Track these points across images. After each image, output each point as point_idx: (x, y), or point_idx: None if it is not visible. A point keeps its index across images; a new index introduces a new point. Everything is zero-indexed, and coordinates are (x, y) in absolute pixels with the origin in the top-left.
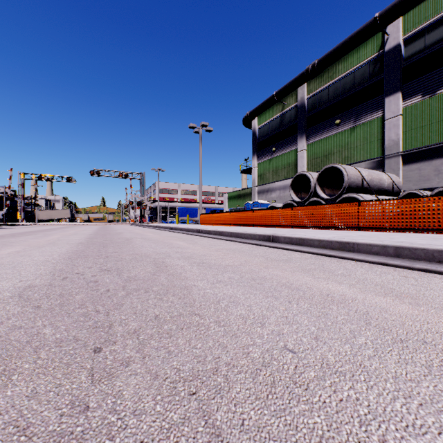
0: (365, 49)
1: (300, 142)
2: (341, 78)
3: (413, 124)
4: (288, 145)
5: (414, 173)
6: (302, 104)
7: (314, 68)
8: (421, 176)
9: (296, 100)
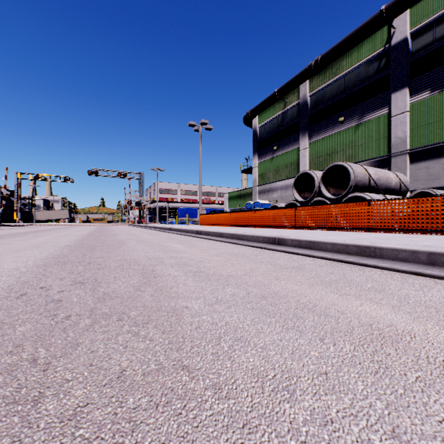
0: (370, 44)
1: (302, 141)
2: (345, 74)
3: (421, 121)
4: (290, 144)
5: (422, 172)
6: (305, 102)
7: (317, 64)
8: (430, 174)
9: (298, 98)
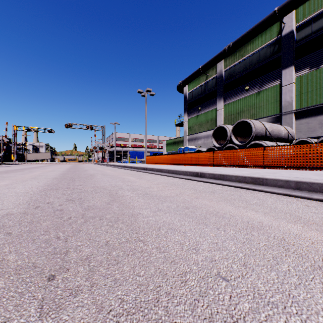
0: (267, 34)
1: (219, 103)
2: (249, 56)
3: (303, 90)
4: (210, 105)
5: (303, 126)
6: (221, 75)
7: (229, 48)
8: (309, 128)
9: (216, 72)
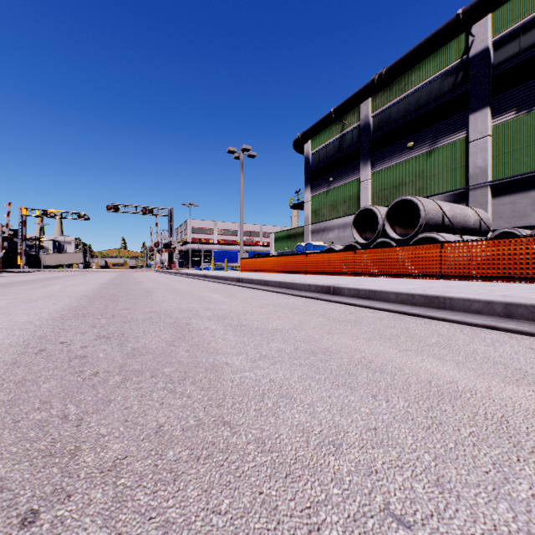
0: (444, 55)
1: (363, 171)
2: (415, 91)
3: (505, 147)
4: (349, 174)
5: (506, 208)
6: (367, 124)
7: (381, 78)
8: (515, 211)
9: (359, 119)
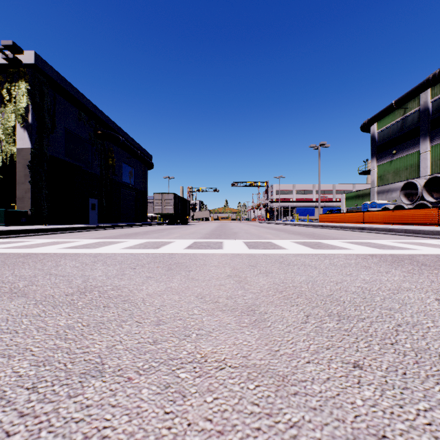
0: None
1: (422, 145)
2: None
3: None
4: (410, 147)
5: None
6: (425, 108)
7: (435, 77)
8: None
9: (419, 104)
